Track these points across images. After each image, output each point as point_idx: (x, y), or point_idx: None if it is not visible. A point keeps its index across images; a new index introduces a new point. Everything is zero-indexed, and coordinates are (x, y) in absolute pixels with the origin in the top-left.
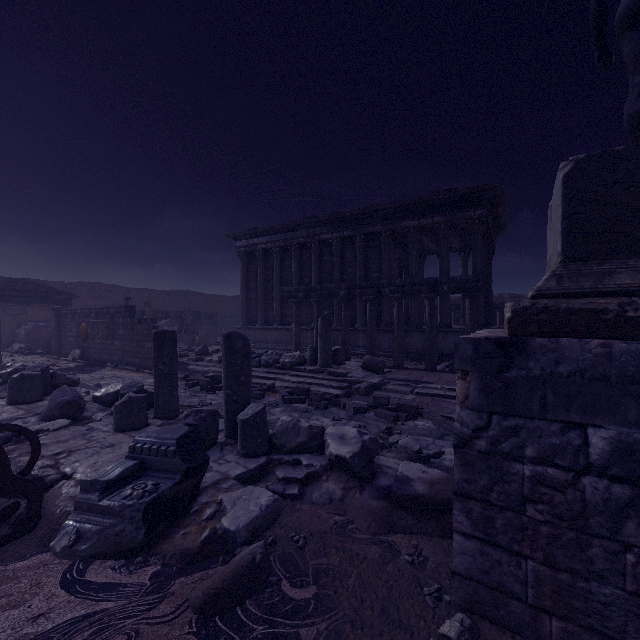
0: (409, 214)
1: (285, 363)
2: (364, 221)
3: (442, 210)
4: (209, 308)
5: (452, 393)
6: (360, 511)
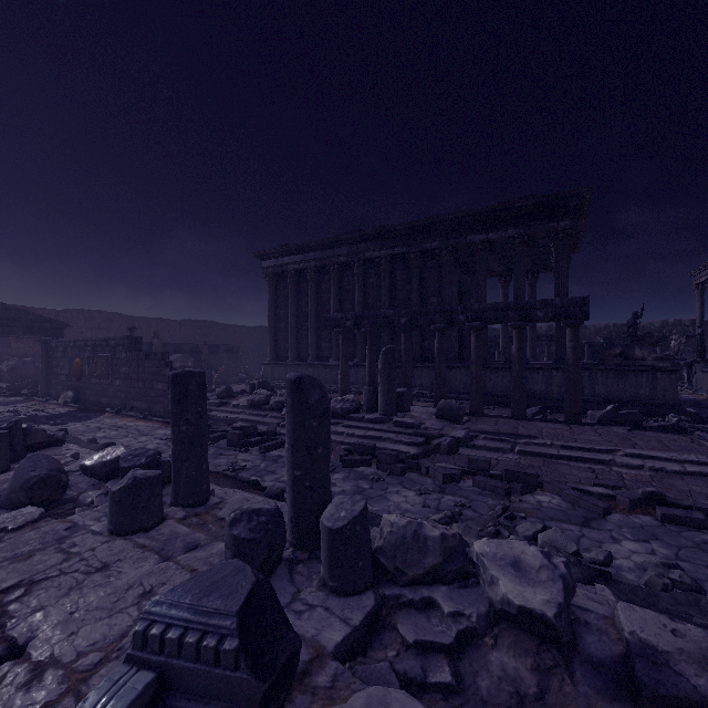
0: (476, 227)
1: (336, 410)
2: (420, 235)
3: (517, 221)
4: (228, 340)
5: (569, 452)
6: None
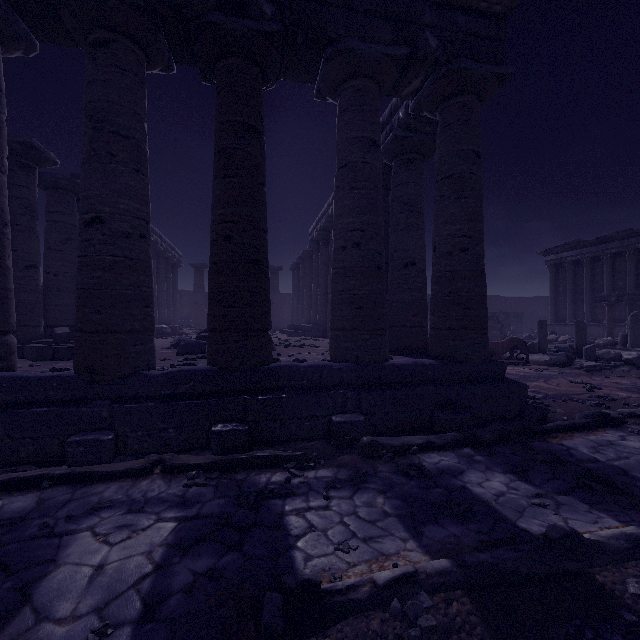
0: None
1: (599, 344)
2: None
3: None
4: (508, 309)
5: None
6: (634, 372)
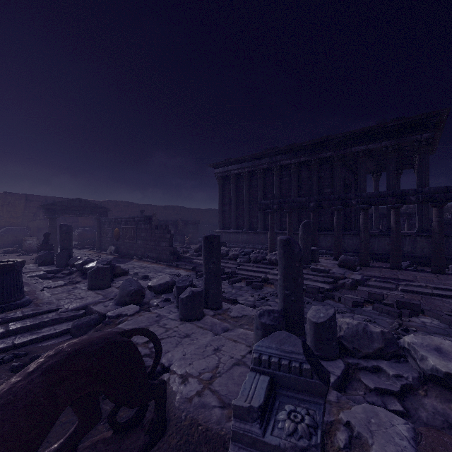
0: (358, 141)
1: (272, 260)
2: (318, 149)
3: (389, 136)
4: (190, 217)
5: (440, 292)
6: None
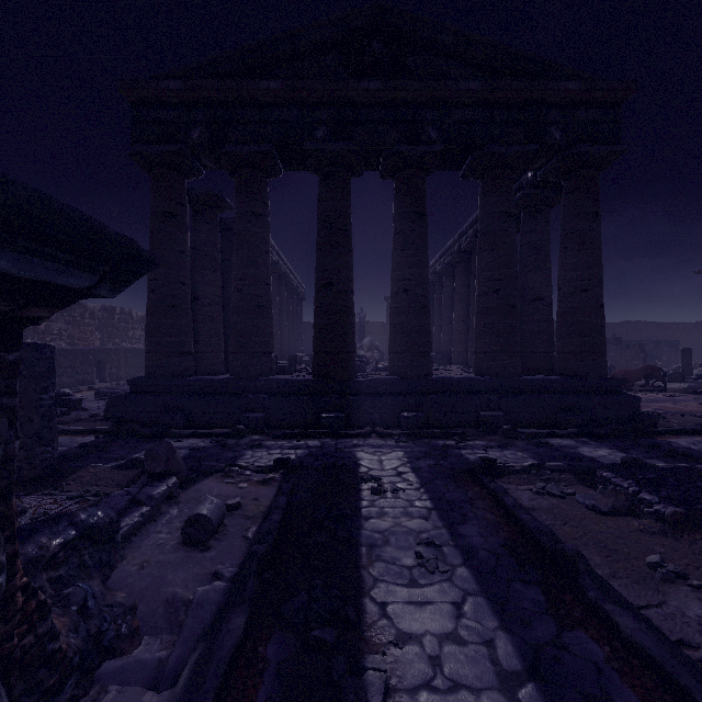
0: None
1: None
2: None
3: None
4: (661, 336)
5: None
6: None
